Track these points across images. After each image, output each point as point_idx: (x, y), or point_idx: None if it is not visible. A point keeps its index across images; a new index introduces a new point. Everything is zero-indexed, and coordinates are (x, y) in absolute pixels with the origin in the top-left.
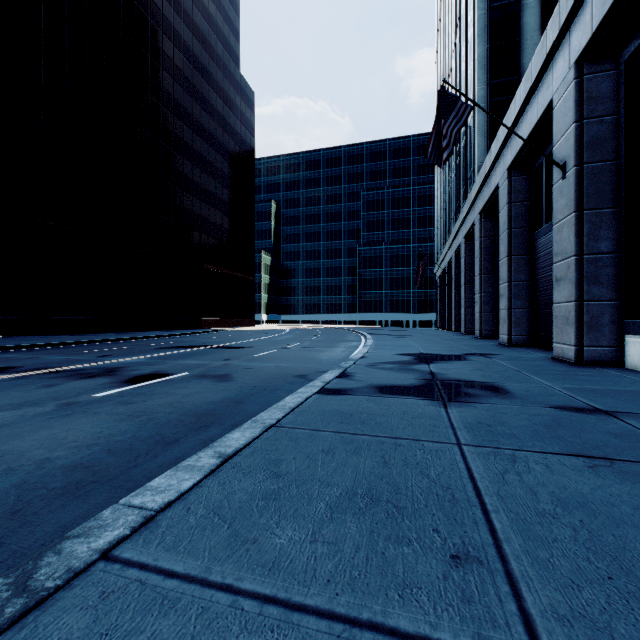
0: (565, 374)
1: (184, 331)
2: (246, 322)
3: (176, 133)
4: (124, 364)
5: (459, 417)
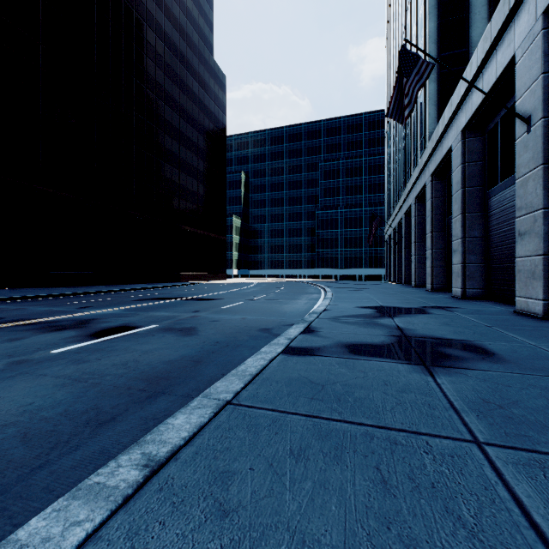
0: (541, 330)
1: (164, 284)
2: (219, 276)
3: (158, 111)
4: (98, 316)
5: (455, 391)
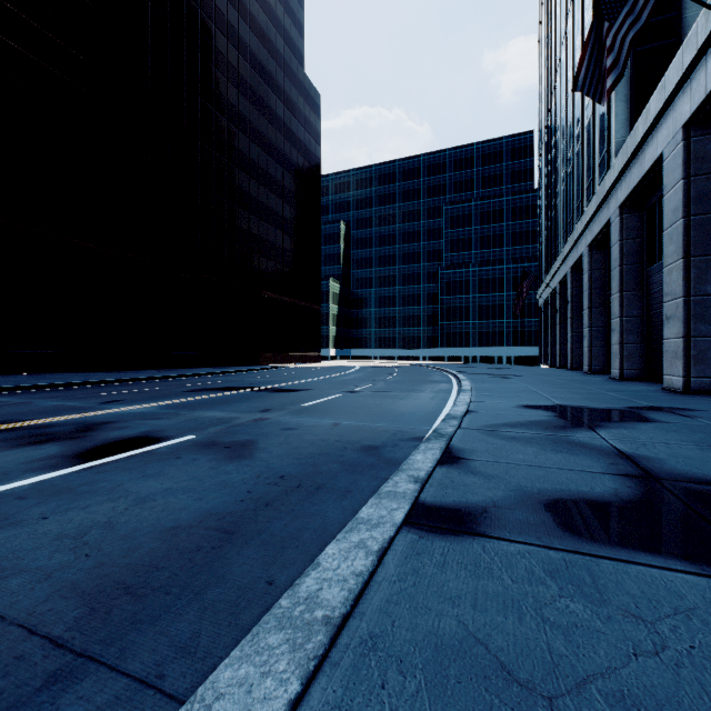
0: None
1: (237, 368)
2: (310, 358)
3: (230, 141)
4: (119, 416)
5: None
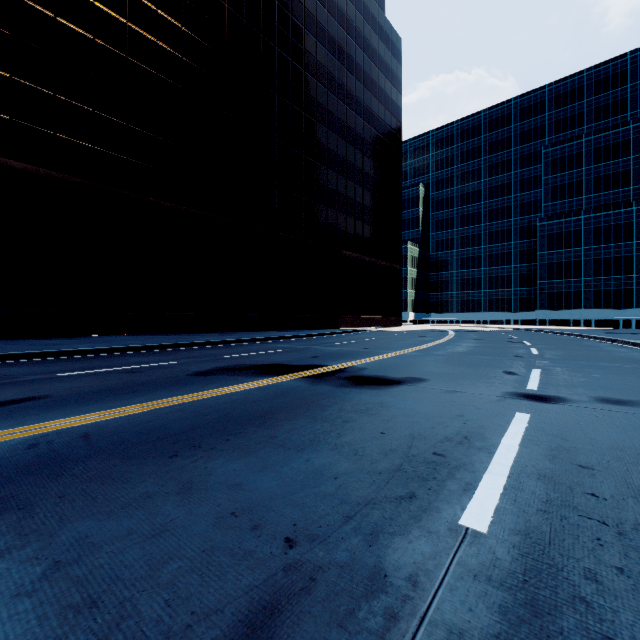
0: None
1: (313, 331)
2: (391, 321)
3: (308, 92)
4: None
5: None
